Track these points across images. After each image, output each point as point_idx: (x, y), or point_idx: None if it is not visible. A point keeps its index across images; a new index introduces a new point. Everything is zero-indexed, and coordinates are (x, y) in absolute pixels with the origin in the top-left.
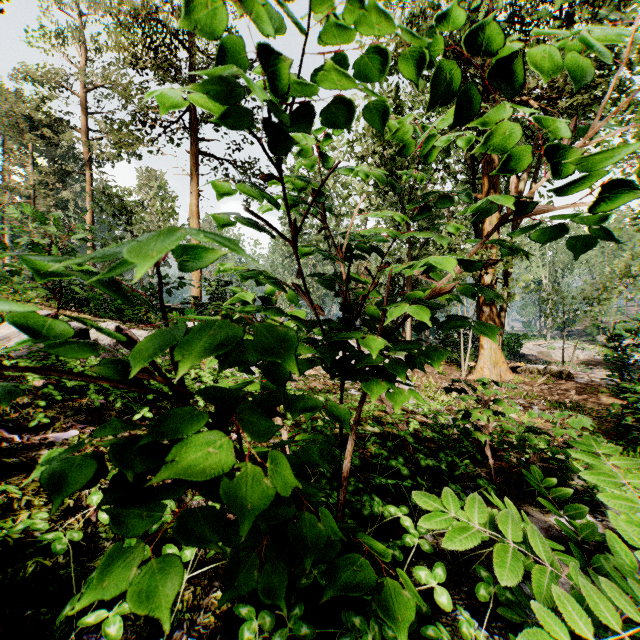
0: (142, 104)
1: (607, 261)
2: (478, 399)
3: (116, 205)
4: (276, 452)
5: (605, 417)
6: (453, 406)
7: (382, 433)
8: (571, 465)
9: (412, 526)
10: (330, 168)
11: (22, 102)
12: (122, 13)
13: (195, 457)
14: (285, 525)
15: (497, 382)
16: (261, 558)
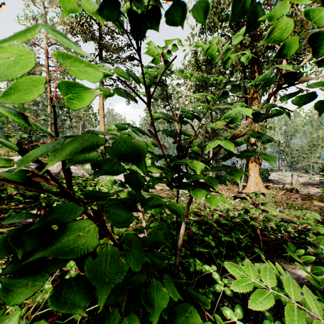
0: (75, 52)
1: (314, 131)
2: (253, 203)
3: (62, 103)
4: (128, 245)
5: (320, 213)
6: (236, 206)
7: (199, 221)
8: (309, 241)
9: (219, 278)
10: (170, 65)
11: None
12: None
13: (59, 252)
14: (139, 292)
15: (264, 193)
16: (127, 301)
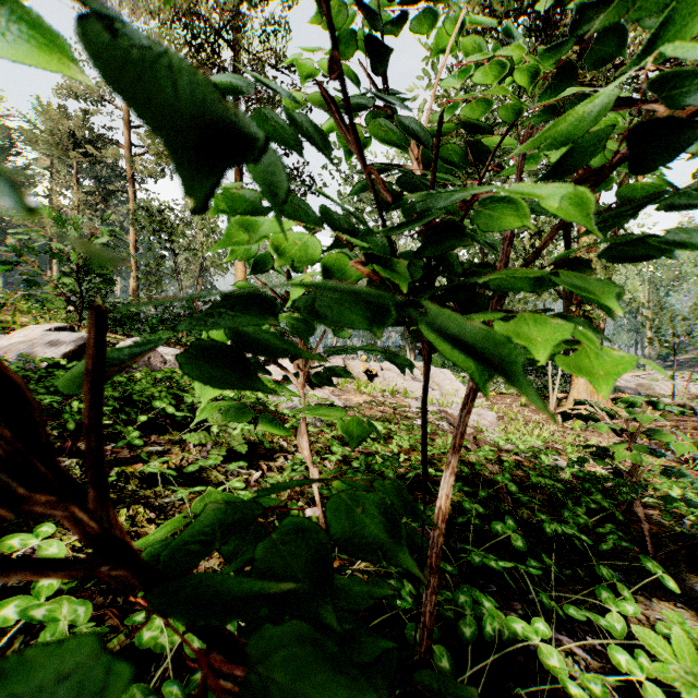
0: None
1: None
2: (620, 429)
3: (157, 221)
4: None
5: None
6: (554, 443)
7: (465, 476)
8: None
9: (565, 669)
10: None
11: (66, 119)
12: (160, 8)
13: None
14: None
15: (655, 403)
16: None
